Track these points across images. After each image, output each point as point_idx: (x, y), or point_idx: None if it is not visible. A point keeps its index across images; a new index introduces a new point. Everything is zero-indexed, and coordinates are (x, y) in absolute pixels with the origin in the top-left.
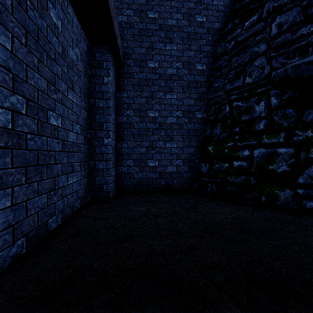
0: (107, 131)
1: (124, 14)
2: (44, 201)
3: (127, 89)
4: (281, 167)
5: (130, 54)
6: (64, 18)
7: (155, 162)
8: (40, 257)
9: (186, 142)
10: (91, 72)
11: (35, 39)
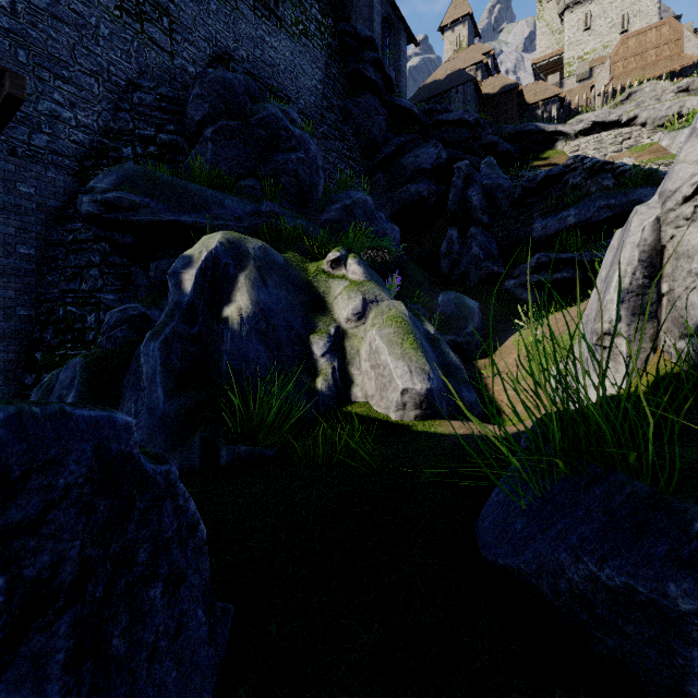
0: None
1: None
2: None
3: None
4: None
5: None
6: None
7: None
8: None
9: (0, 346)
10: None
11: None
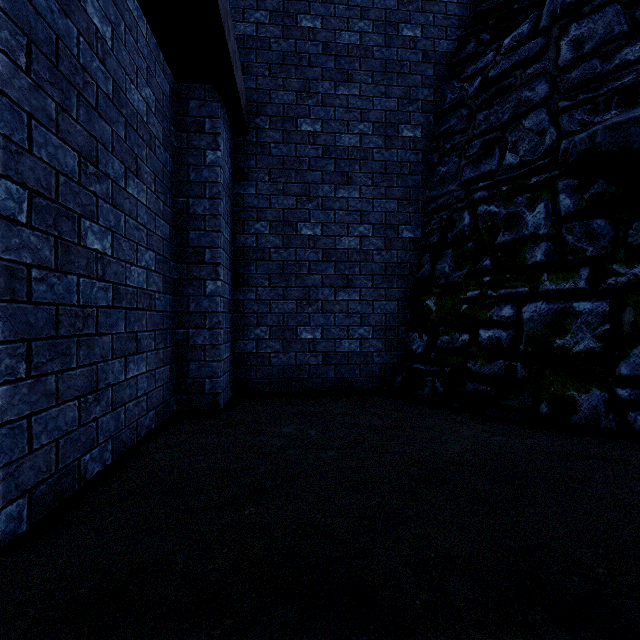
0: (214, 265)
1: (250, 20)
2: (71, 415)
3: (257, 178)
4: (583, 340)
5: (263, 104)
6: (119, 21)
7: (314, 332)
8: (60, 540)
9: (380, 288)
10: (180, 141)
11: (52, 60)
